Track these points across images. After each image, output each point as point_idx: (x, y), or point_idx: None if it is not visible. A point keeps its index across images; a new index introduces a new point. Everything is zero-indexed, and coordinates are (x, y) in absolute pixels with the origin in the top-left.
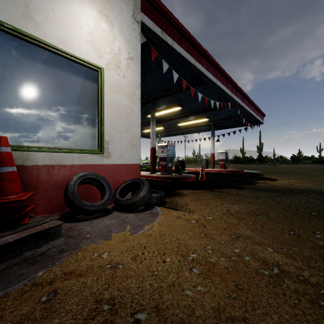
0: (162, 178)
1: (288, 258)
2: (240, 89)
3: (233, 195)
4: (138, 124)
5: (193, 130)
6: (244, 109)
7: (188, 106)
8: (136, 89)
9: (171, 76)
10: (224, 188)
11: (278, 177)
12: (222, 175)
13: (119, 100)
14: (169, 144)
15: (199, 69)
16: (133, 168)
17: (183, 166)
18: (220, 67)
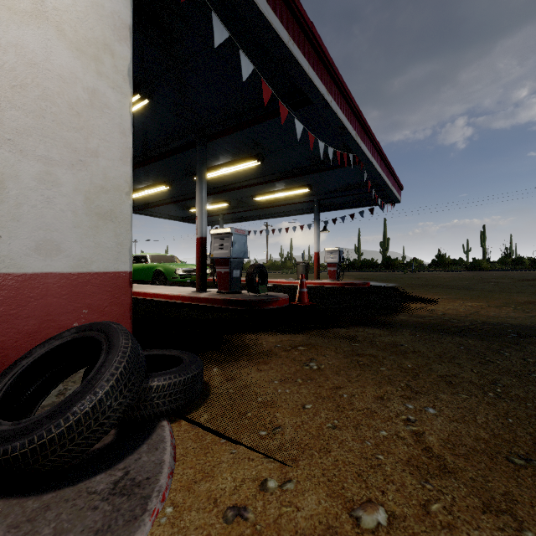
0: (218, 303)
1: None
2: (370, 130)
3: (386, 350)
4: (123, 149)
5: (282, 212)
6: (375, 170)
7: (273, 159)
8: (117, 40)
9: (238, 80)
10: (354, 325)
11: (436, 296)
12: (336, 293)
13: (38, 49)
14: (235, 231)
15: (298, 60)
16: (102, 287)
17: (262, 276)
18: (338, 74)
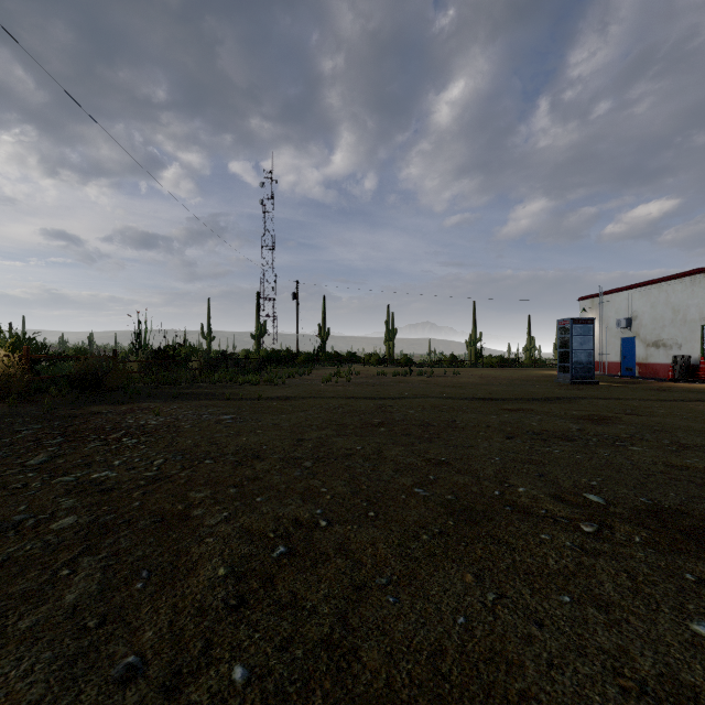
0: None
1: (681, 386)
2: None
3: None
4: None
5: None
6: None
7: None
8: None
9: None
10: None
11: None
12: None
13: None
14: None
15: None
16: None
17: None
18: None
